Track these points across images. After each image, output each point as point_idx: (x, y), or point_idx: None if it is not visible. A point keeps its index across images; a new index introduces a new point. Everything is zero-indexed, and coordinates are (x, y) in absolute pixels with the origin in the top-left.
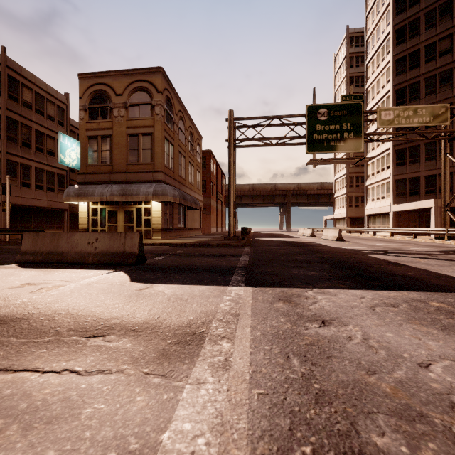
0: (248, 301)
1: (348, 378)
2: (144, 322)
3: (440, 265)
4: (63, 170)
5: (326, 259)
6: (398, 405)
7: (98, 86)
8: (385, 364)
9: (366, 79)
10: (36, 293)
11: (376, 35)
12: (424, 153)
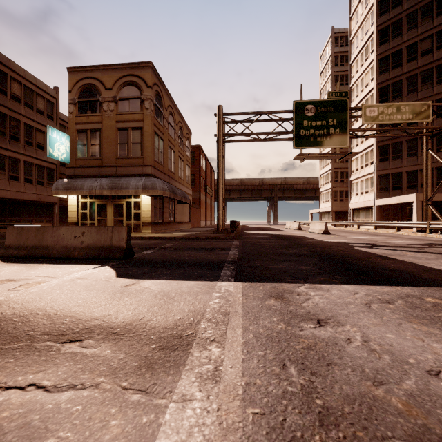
0: (238, 298)
1: (353, 391)
2: (127, 323)
3: (427, 258)
4: (53, 164)
5: (315, 253)
6: (415, 427)
7: (87, 80)
8: (391, 372)
9: (350, 77)
10: (14, 290)
11: (360, 35)
12: (406, 149)
